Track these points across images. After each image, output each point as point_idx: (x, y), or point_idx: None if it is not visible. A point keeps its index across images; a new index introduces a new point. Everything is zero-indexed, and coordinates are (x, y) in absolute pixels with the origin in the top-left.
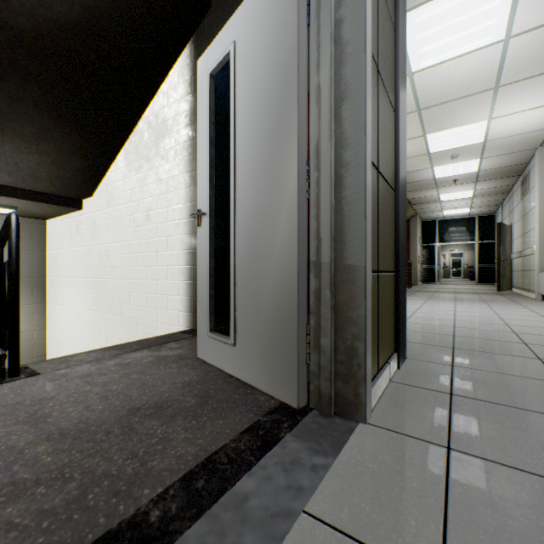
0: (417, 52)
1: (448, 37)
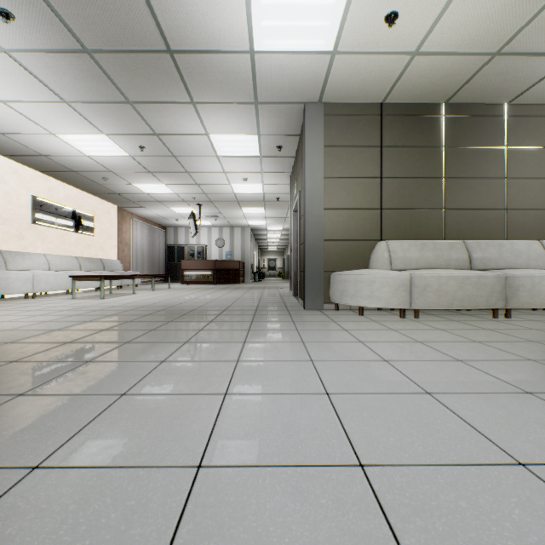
0: (336, 1)
1: (304, 4)
